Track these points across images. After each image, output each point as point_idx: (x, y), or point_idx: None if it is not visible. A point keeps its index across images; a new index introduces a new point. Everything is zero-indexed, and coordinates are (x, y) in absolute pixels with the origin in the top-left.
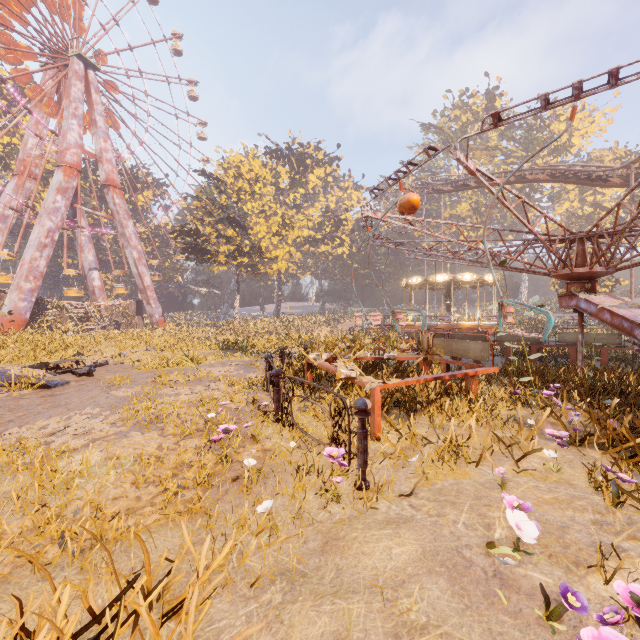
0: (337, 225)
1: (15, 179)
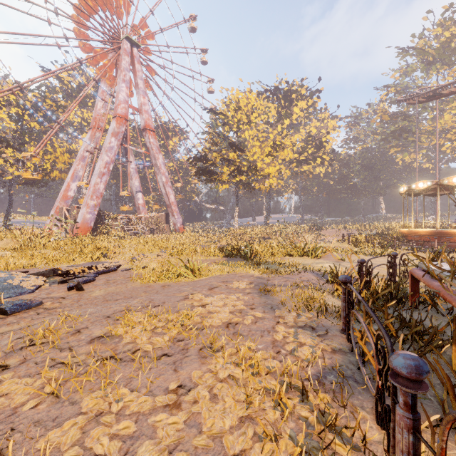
0: (319, 146)
1: (90, 131)
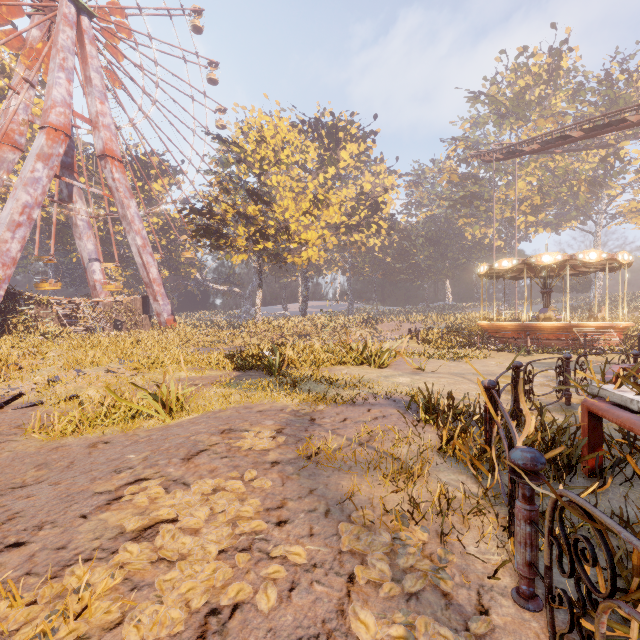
0: (375, 208)
1: None
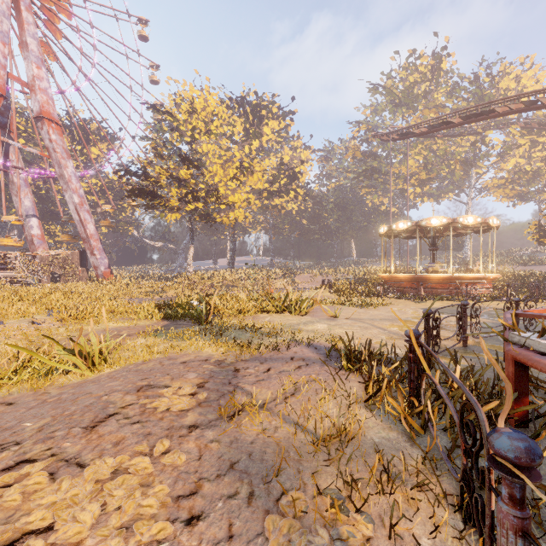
0: (293, 177)
1: None
